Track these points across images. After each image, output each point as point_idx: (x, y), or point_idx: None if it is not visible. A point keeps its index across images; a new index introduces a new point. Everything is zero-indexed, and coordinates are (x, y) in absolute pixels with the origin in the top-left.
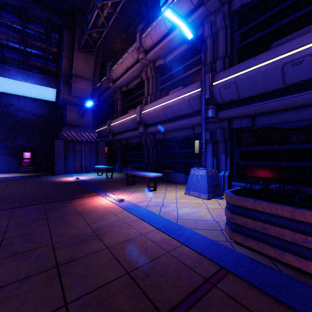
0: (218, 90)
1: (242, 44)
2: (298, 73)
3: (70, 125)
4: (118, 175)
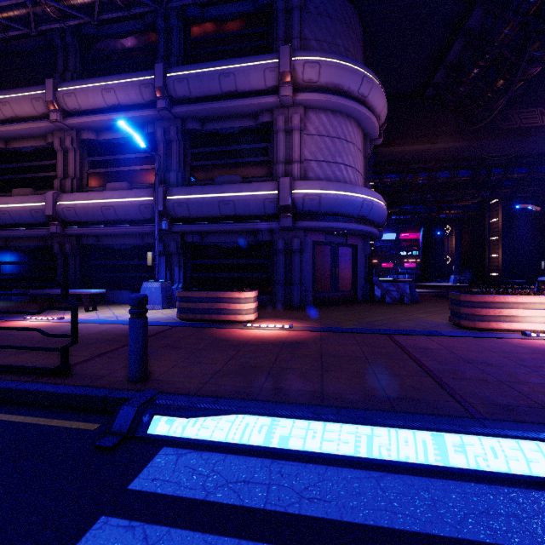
0: (172, 206)
1: (194, 164)
2: (227, 210)
3: None
4: None
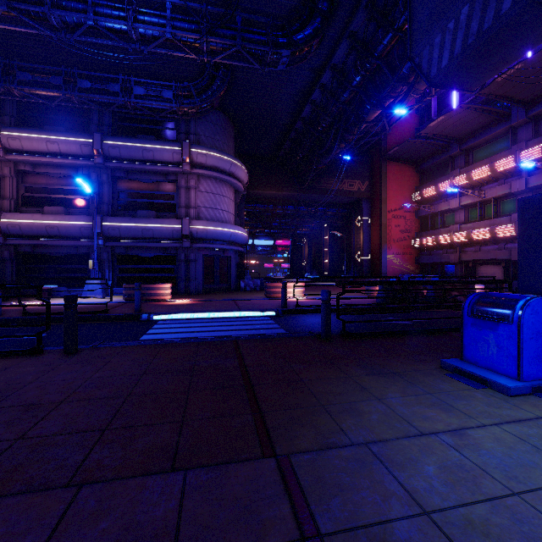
0: (107, 229)
1: (120, 199)
2: (148, 235)
3: None
4: None
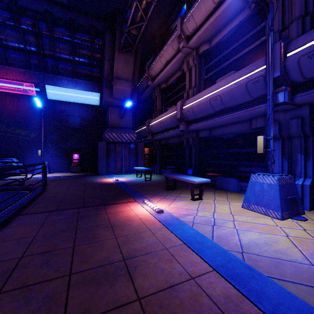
0: (296, 63)
1: None
2: None
3: (111, 127)
4: (157, 178)
